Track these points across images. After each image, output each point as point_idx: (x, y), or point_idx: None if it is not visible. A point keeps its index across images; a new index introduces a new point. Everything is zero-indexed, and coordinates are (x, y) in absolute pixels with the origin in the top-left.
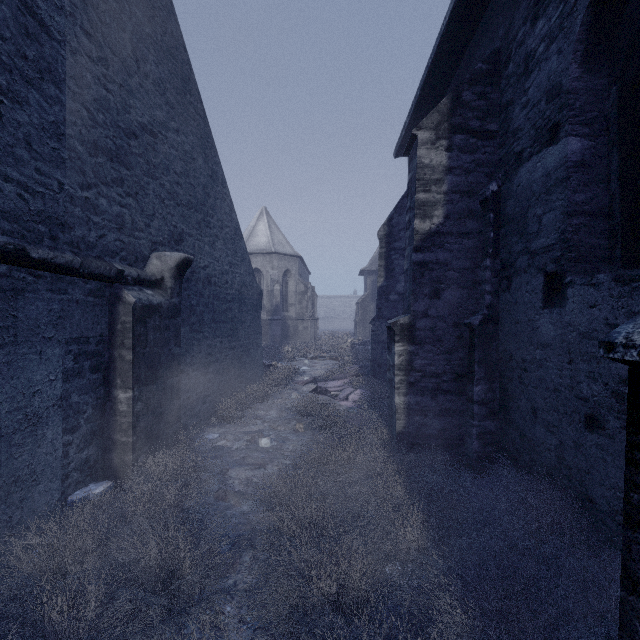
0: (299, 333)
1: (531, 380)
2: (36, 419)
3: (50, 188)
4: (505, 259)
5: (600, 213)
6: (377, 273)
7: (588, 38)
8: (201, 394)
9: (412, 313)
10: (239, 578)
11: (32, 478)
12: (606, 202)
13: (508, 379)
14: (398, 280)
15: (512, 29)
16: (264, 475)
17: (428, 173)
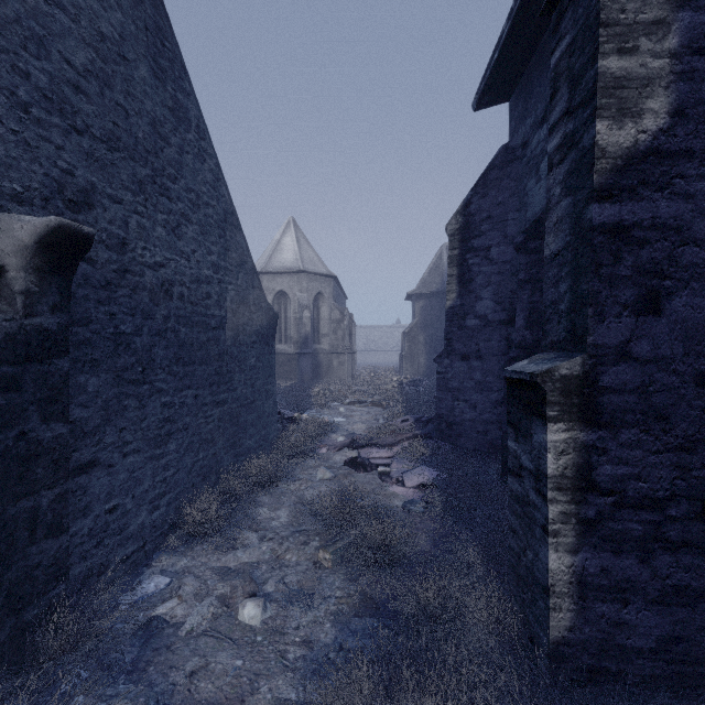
0: (334, 370)
1: None
2: None
3: None
4: None
5: None
6: (428, 297)
7: None
8: (147, 495)
9: (591, 350)
10: None
11: None
12: None
13: None
14: (479, 296)
15: None
16: None
17: (630, 7)
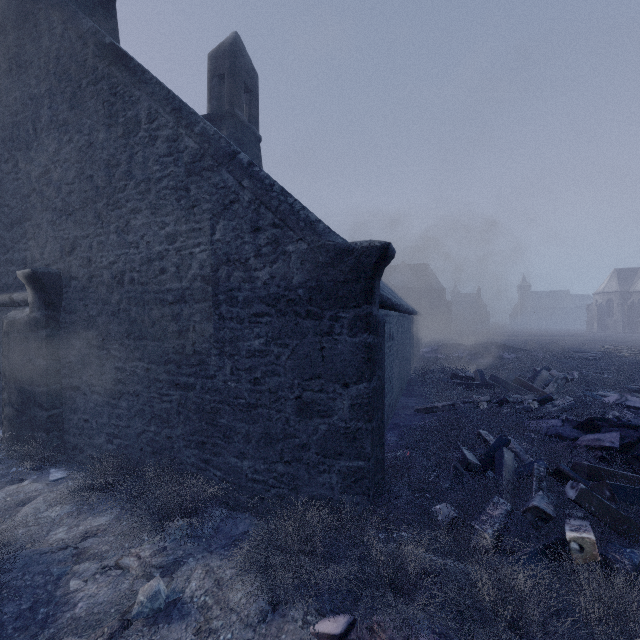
0: None
1: None
2: None
3: None
4: None
5: None
6: None
7: None
8: (106, 427)
9: None
10: None
11: None
12: None
13: None
14: None
15: None
16: None
17: None
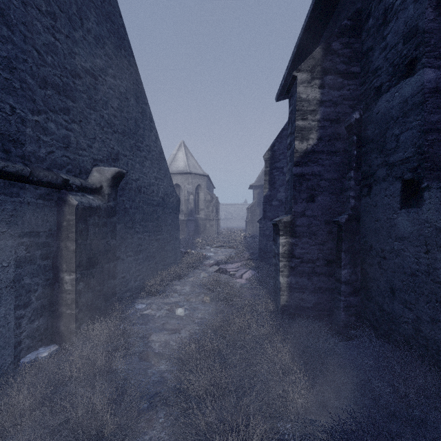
0: (207, 229)
1: (389, 266)
2: None
3: (3, 110)
4: (366, 171)
5: None
6: (261, 187)
7: None
8: (133, 274)
9: (293, 213)
10: (154, 434)
11: None
12: None
13: (368, 264)
14: (278, 190)
15: None
16: (178, 338)
17: (305, 105)
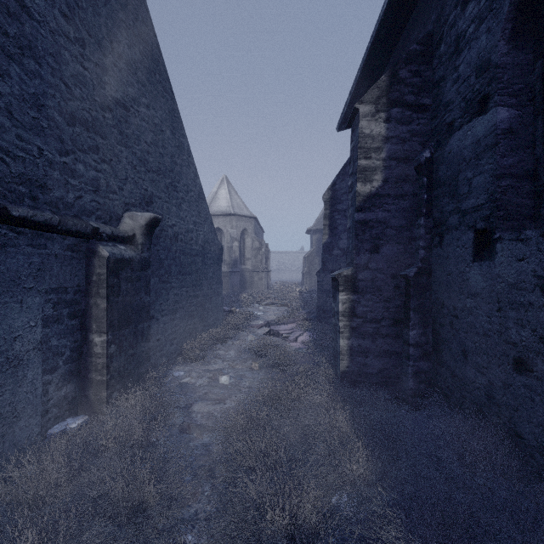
0: (255, 283)
1: (462, 326)
2: (17, 361)
3: (30, 153)
4: (437, 218)
5: (526, 175)
6: (321, 232)
7: (515, 17)
8: (169, 337)
9: (354, 266)
10: (200, 507)
11: (13, 415)
12: (531, 166)
13: (440, 324)
14: (340, 237)
15: (444, 13)
16: (223, 409)
17: (369, 142)
